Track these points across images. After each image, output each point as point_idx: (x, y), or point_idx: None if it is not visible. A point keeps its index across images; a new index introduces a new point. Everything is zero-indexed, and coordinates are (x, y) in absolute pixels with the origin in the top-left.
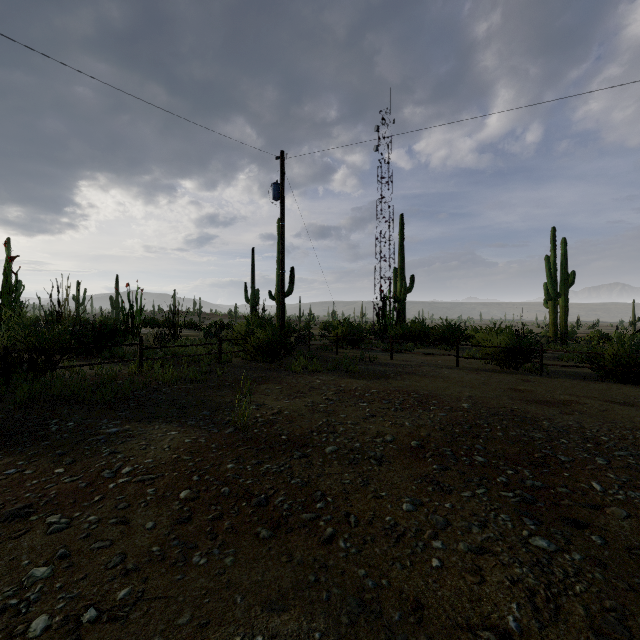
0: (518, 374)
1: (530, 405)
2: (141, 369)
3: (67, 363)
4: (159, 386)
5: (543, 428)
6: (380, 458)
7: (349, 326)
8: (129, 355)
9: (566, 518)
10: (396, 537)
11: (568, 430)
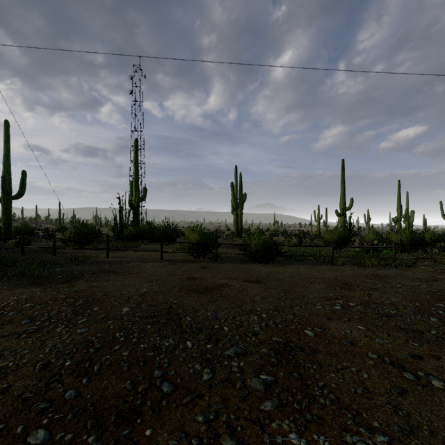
0: (203, 262)
1: (191, 295)
2: None
3: None
4: None
5: (181, 328)
6: None
7: (78, 228)
8: None
9: None
10: None
11: (201, 326)
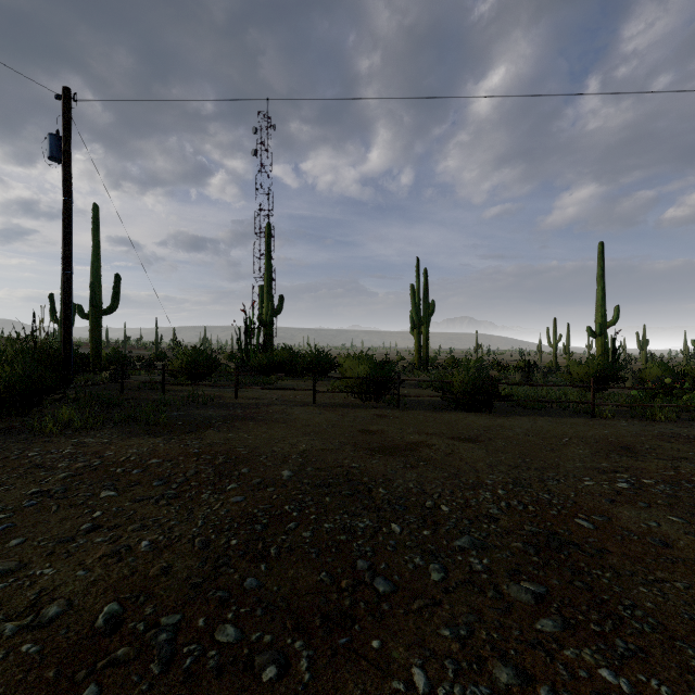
0: (377, 408)
1: (374, 457)
2: None
3: None
4: None
5: (376, 504)
6: None
7: (192, 355)
8: None
9: None
10: None
11: (405, 503)
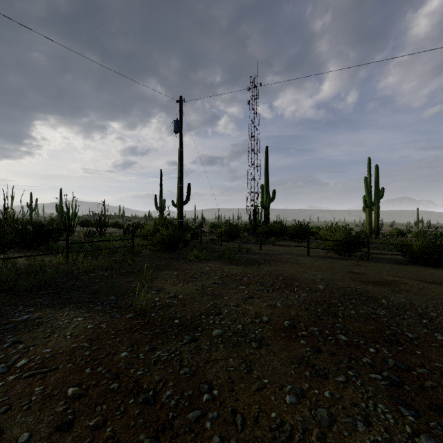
0: (352, 260)
1: (368, 285)
2: (67, 259)
3: (6, 255)
4: (79, 274)
5: (384, 306)
6: (260, 340)
7: (230, 225)
8: (61, 248)
9: (438, 405)
10: (284, 442)
11: (404, 307)
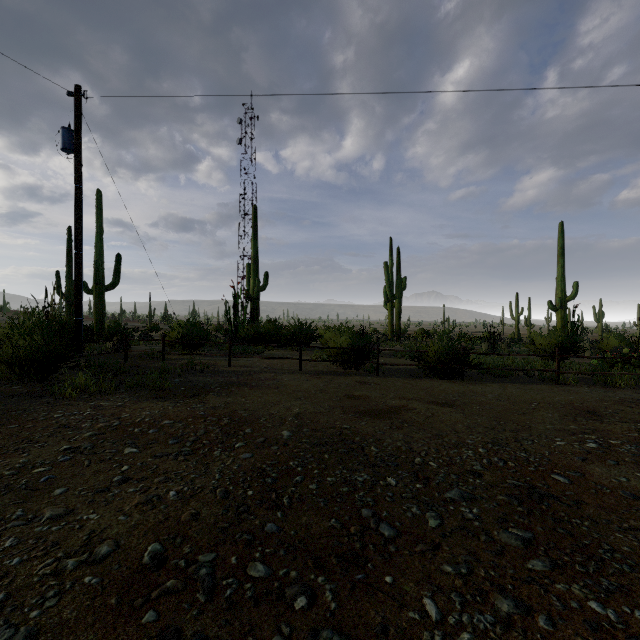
0: (358, 375)
1: (362, 419)
2: None
3: None
4: None
5: (370, 460)
6: None
7: (187, 327)
8: None
9: None
10: None
11: (397, 460)
